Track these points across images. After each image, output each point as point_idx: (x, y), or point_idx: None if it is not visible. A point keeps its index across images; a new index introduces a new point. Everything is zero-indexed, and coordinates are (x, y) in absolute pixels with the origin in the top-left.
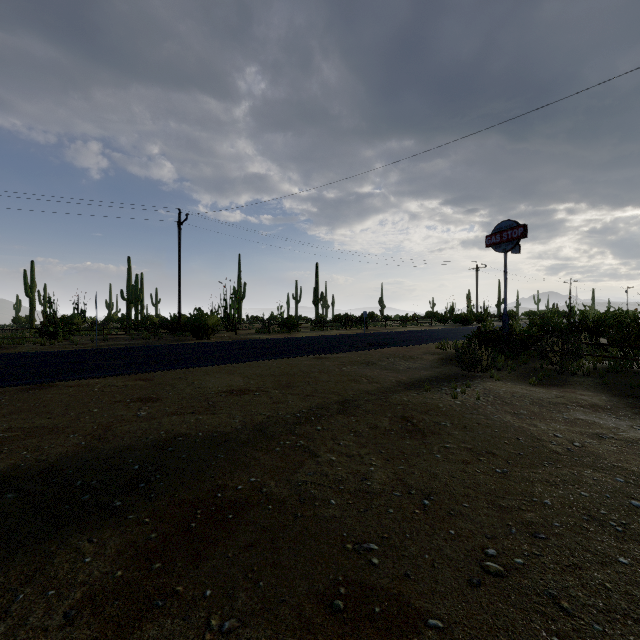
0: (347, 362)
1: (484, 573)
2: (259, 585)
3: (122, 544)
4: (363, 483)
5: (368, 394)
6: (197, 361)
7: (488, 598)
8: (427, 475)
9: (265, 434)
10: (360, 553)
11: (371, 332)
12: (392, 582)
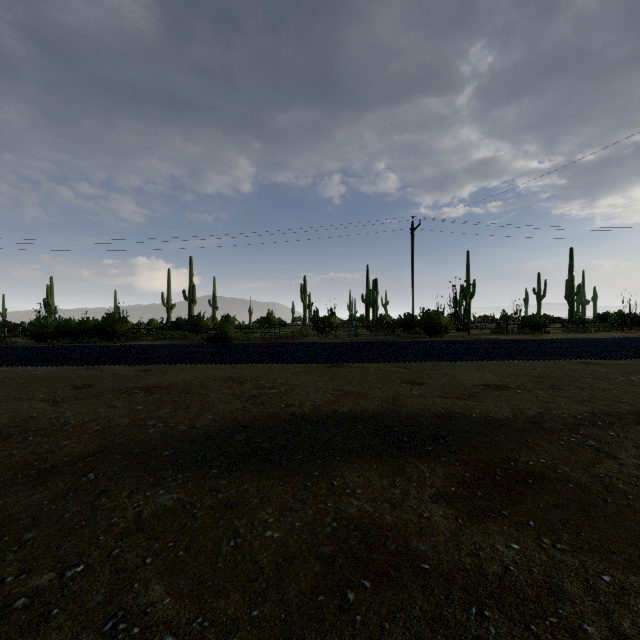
0: (635, 371)
1: None
2: (580, 534)
3: (445, 473)
4: None
5: None
6: (442, 356)
7: None
8: None
9: (541, 427)
10: None
11: None
12: None
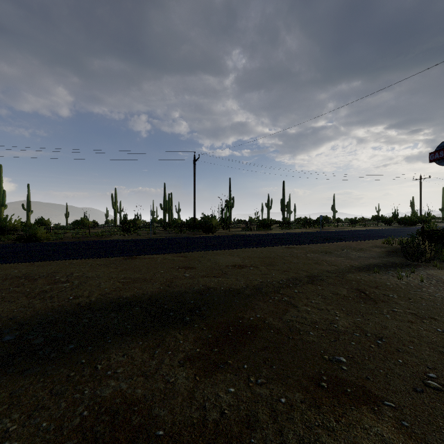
0: (310, 251)
1: (426, 386)
2: (273, 367)
3: (195, 337)
4: (331, 325)
5: (328, 272)
6: (210, 247)
7: (429, 399)
8: (379, 326)
9: (261, 292)
10: (333, 362)
11: (326, 230)
12: (357, 379)
